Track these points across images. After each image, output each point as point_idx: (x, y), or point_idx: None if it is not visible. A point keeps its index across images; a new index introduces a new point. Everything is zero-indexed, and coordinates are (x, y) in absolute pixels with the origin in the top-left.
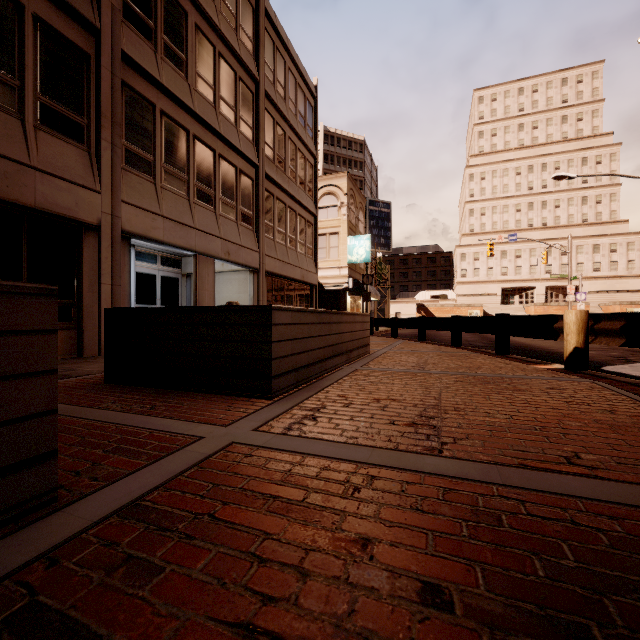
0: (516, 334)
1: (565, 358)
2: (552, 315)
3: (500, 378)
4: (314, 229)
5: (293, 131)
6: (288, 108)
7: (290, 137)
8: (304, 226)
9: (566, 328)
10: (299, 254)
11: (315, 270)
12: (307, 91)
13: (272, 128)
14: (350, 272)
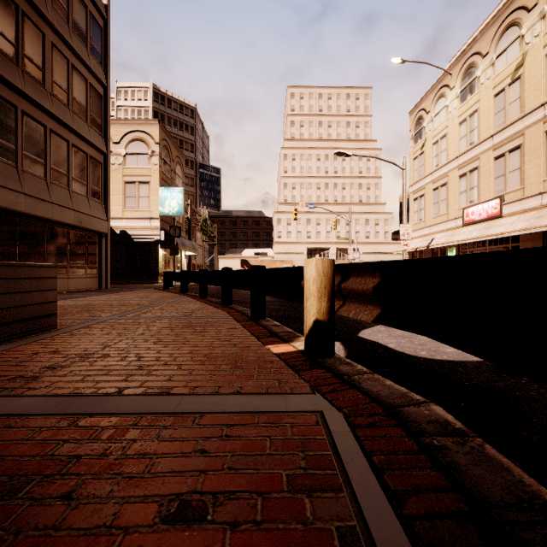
0: (272, 292)
1: (305, 336)
2: (300, 267)
3: (126, 426)
4: (104, 169)
5: (62, 39)
6: (51, 6)
7: (56, 45)
8: (85, 162)
9: (306, 288)
10: (75, 194)
11: (105, 216)
12: (91, 4)
13: (13, 16)
14: (163, 224)
